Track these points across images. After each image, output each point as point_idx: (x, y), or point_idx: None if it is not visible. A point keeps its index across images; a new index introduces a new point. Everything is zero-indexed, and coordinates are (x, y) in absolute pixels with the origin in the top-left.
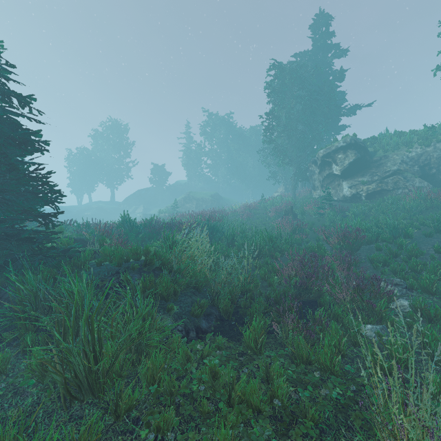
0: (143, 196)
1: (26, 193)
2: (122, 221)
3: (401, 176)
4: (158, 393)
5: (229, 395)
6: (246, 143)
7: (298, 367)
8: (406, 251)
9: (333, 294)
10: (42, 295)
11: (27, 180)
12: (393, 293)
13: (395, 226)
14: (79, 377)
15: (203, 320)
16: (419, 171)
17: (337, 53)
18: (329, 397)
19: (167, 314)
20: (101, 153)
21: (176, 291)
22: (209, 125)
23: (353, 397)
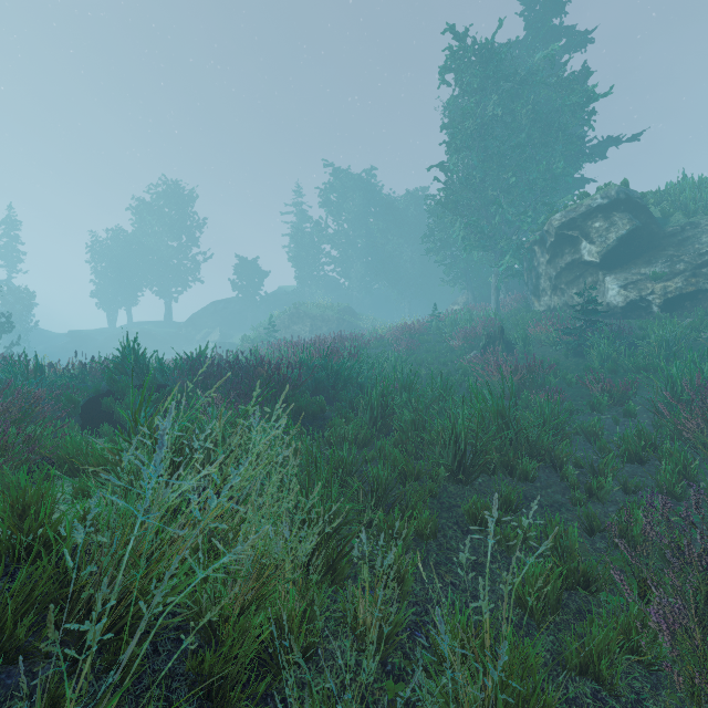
0: (221, 312)
1: None
2: (121, 359)
3: None
4: None
5: None
6: (399, 220)
7: None
8: None
9: None
10: None
11: None
12: None
13: None
14: None
15: None
16: None
17: (576, 38)
18: None
19: None
20: (149, 238)
21: None
22: (335, 189)
23: None
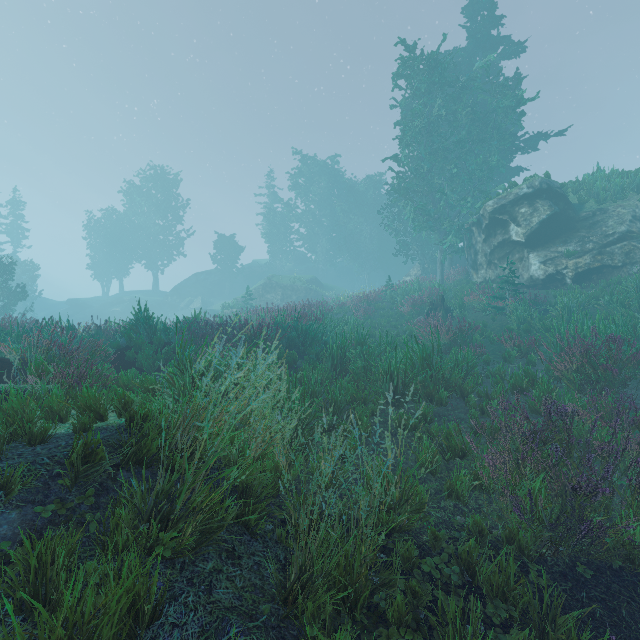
0: (202, 282)
1: None
2: (135, 321)
3: (636, 242)
4: None
5: None
6: (359, 201)
7: None
8: None
9: None
10: None
11: None
12: None
13: None
14: None
15: None
16: None
17: (510, 48)
18: None
19: None
20: (138, 217)
21: (137, 599)
22: (303, 173)
23: None
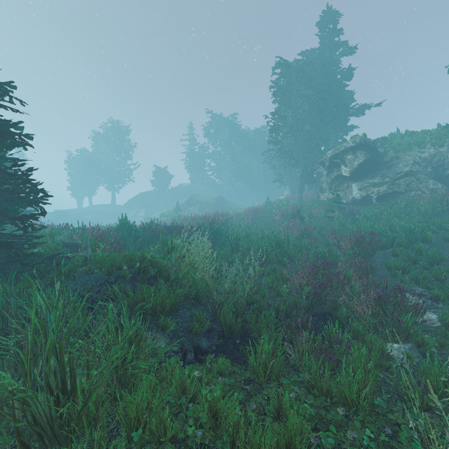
0: (145, 199)
1: (4, 192)
2: (120, 225)
3: (414, 178)
4: (143, 440)
5: (233, 443)
6: (251, 145)
7: (316, 399)
8: (426, 257)
9: (351, 307)
10: (13, 310)
11: (2, 177)
12: (419, 305)
13: (412, 230)
14: (40, 423)
15: (203, 337)
16: (433, 172)
17: (346, 50)
18: (358, 442)
19: (160, 332)
20: (102, 155)
21: (172, 304)
22: (213, 126)
23: (389, 443)
